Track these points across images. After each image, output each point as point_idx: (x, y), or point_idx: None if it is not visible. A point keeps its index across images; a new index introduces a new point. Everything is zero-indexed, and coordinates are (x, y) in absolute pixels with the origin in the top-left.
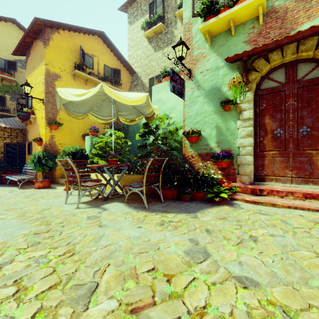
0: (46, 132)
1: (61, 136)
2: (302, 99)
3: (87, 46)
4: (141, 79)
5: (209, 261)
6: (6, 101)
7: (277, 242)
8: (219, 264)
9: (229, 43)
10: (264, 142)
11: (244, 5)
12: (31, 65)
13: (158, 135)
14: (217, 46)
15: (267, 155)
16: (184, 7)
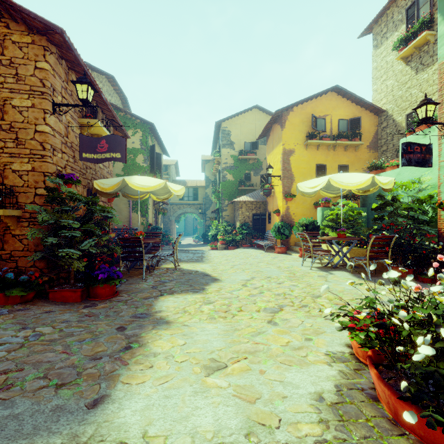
0: (282, 204)
1: (294, 206)
2: None
3: (319, 109)
4: (393, 118)
5: None
6: (251, 177)
7: None
8: None
9: None
10: None
11: None
12: (270, 145)
13: (396, 207)
14: None
15: None
16: (438, 43)
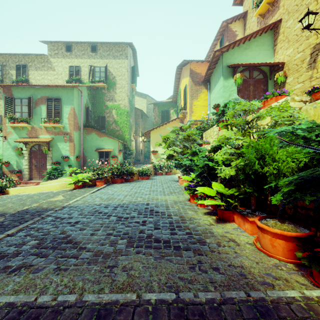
0: None
1: None
2: (42, 155)
3: None
4: None
5: None
6: None
7: None
8: None
9: (21, 131)
10: (32, 167)
11: (21, 125)
12: None
13: None
14: (16, 131)
15: (33, 171)
16: (3, 109)
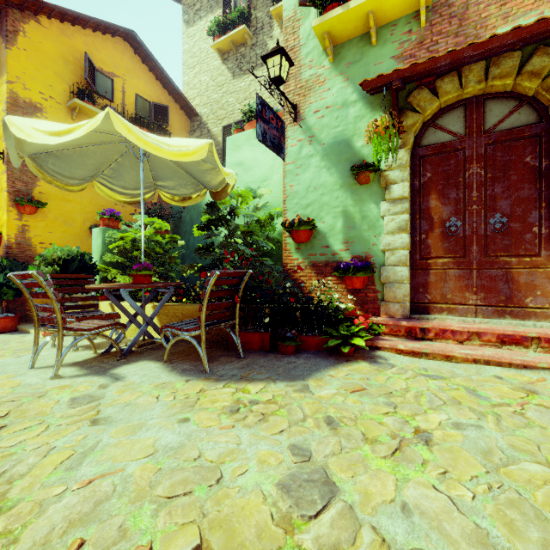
0: (9, 219)
1: (43, 227)
2: (493, 165)
3: (100, 56)
4: (209, 128)
5: (336, 509)
6: None
7: (471, 443)
8: (359, 518)
9: (366, 58)
10: (428, 242)
11: None
12: None
13: (235, 227)
14: (344, 63)
15: (433, 266)
16: None
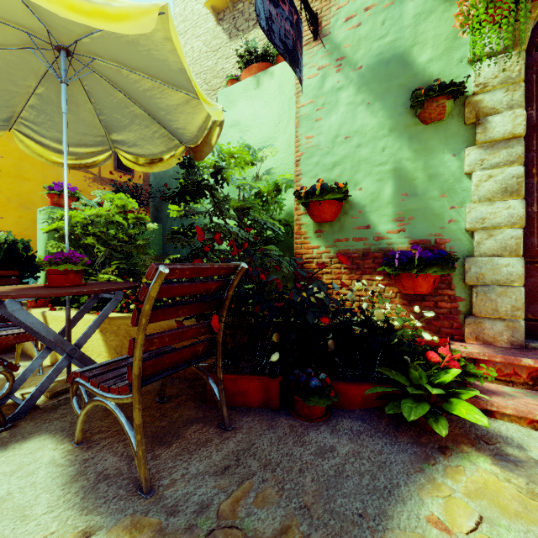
0: None
1: None
2: None
3: None
4: None
5: None
6: None
7: None
8: None
9: None
10: None
11: None
12: None
13: (223, 198)
14: None
15: None
16: None
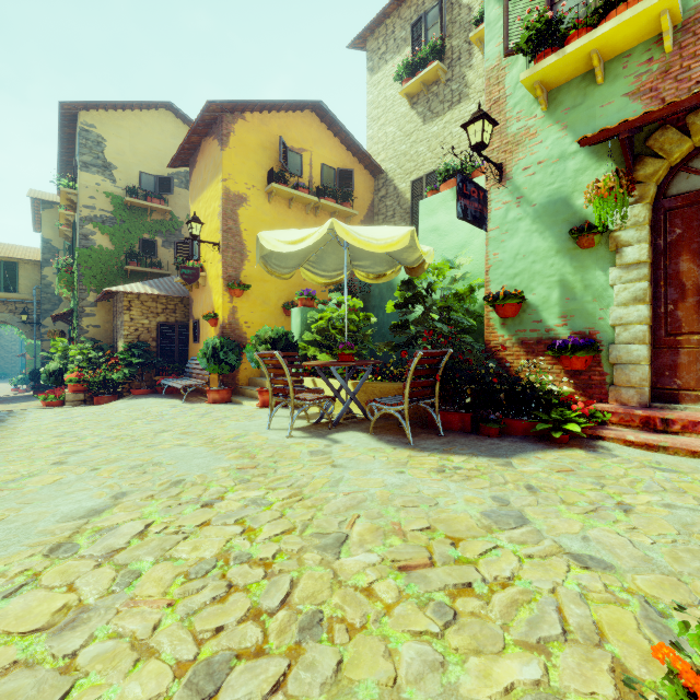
0: (223, 302)
1: (247, 308)
2: None
3: (291, 134)
4: (395, 185)
5: (526, 529)
6: (156, 249)
7: (675, 517)
8: (544, 535)
9: (589, 100)
10: (677, 315)
11: (624, 19)
12: (198, 182)
13: (432, 303)
14: (561, 109)
15: (685, 344)
16: (487, 35)
